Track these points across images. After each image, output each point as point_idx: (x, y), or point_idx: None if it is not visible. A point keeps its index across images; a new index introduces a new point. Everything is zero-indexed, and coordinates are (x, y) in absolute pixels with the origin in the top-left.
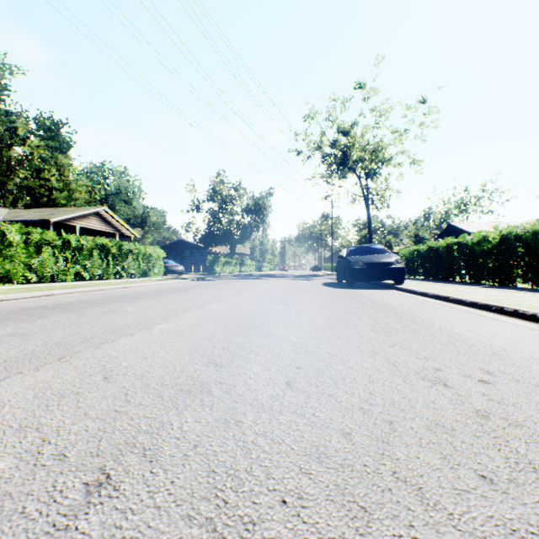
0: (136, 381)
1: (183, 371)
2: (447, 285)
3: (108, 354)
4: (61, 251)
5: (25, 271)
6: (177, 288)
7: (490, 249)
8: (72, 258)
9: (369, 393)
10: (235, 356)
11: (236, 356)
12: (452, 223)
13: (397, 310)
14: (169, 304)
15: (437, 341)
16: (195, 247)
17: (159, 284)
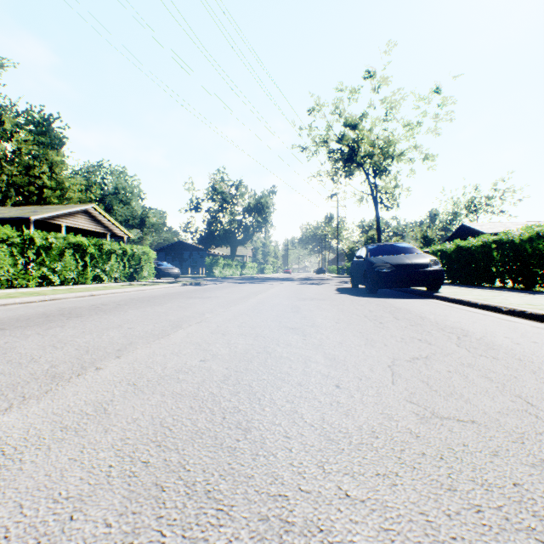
0: None
1: None
2: (498, 292)
3: None
4: (21, 250)
5: None
6: (155, 296)
7: None
8: (38, 258)
9: None
10: None
11: None
12: (465, 223)
13: (503, 347)
14: (111, 330)
15: None
16: (195, 248)
17: (140, 290)
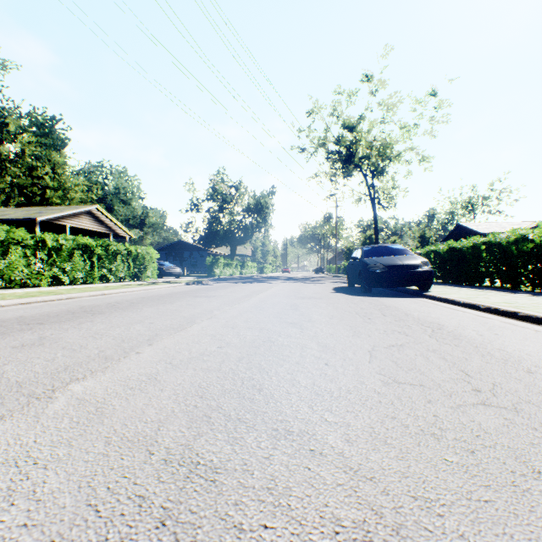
0: None
1: None
2: (483, 291)
3: None
4: (34, 252)
5: None
6: (163, 295)
7: (531, 249)
8: (49, 259)
9: None
10: None
11: None
12: (461, 223)
13: (467, 337)
14: (135, 324)
15: None
16: (195, 248)
17: (147, 289)
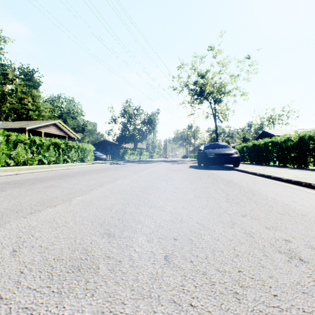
0: (37, 255)
1: (80, 243)
2: (266, 167)
3: (29, 224)
4: (29, 146)
5: (6, 159)
6: (99, 169)
7: (292, 145)
8: (37, 150)
9: (238, 271)
10: (126, 226)
11: (127, 226)
12: (265, 130)
13: (240, 185)
14: (91, 180)
15: (276, 211)
16: (113, 144)
17: (89, 166)
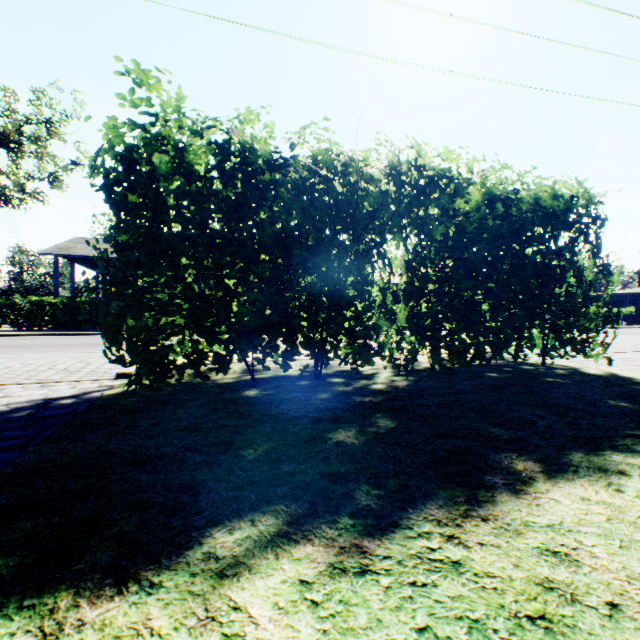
0: None
1: None
2: None
3: None
4: None
5: None
6: None
7: None
8: None
9: None
10: None
11: None
12: None
13: None
14: None
15: None
16: None
17: None
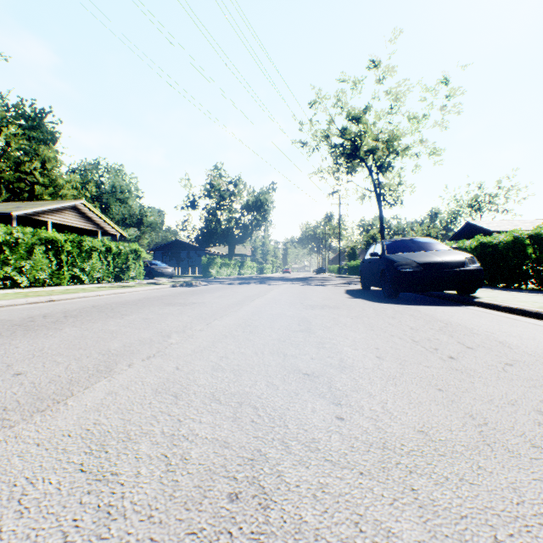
0: None
1: None
2: None
3: None
4: None
5: None
6: (127, 302)
7: None
8: (1, 256)
9: None
10: None
11: None
12: (470, 221)
13: None
14: None
15: None
16: (192, 247)
17: (117, 293)
